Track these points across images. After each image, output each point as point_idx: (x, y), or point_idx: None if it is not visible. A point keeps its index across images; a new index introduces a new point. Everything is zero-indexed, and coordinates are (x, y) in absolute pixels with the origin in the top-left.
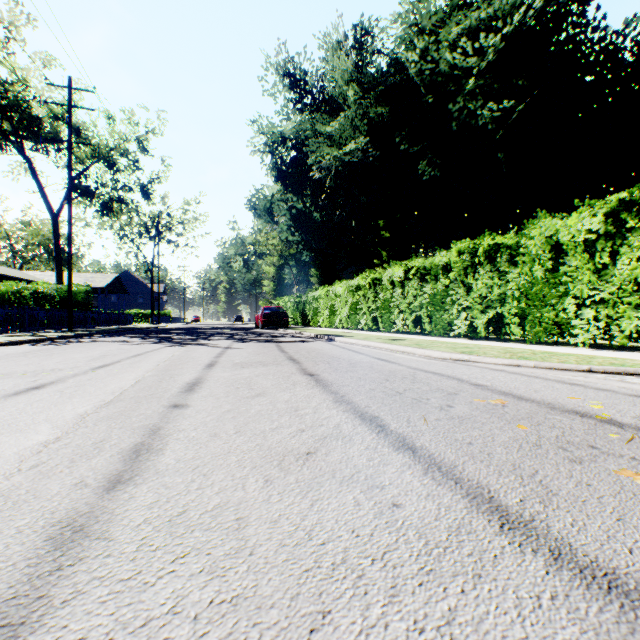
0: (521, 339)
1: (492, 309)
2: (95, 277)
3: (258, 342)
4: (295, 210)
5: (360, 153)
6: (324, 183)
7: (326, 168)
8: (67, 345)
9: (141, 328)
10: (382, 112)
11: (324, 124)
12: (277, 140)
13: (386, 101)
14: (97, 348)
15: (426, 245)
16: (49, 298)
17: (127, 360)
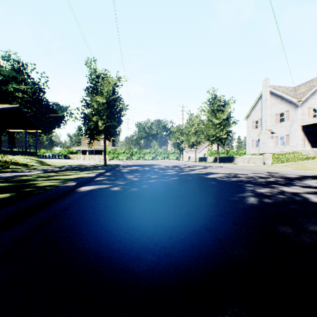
0: None
1: None
2: None
3: None
4: None
5: None
6: None
7: None
8: None
9: None
10: None
11: None
12: None
13: None
14: None
15: None
16: None
17: None
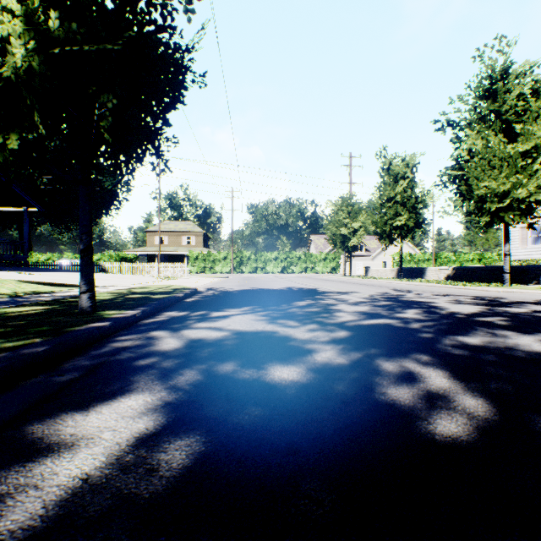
0: None
1: None
2: None
3: None
4: None
5: None
6: None
7: None
8: None
9: None
10: None
11: None
12: None
13: None
14: None
15: None
16: None
17: None
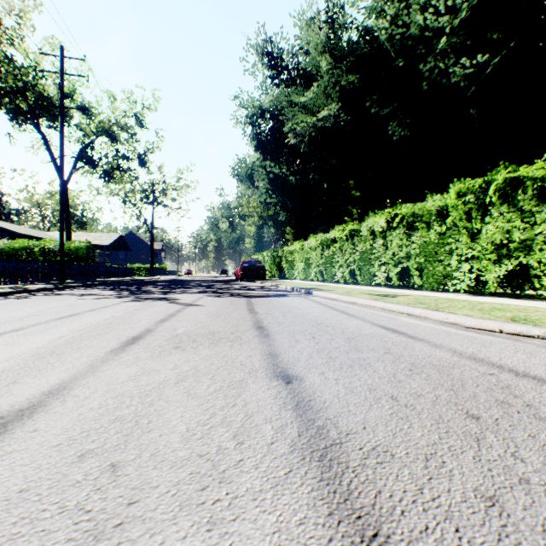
0: (526, 294)
1: (511, 259)
2: (102, 236)
3: (229, 296)
4: (272, 175)
5: (332, 119)
6: (298, 150)
7: (300, 134)
8: (27, 299)
9: (133, 280)
10: (353, 80)
11: (299, 95)
12: (256, 113)
13: (356, 70)
14: (46, 304)
15: (393, 204)
16: (55, 253)
17: (37, 326)
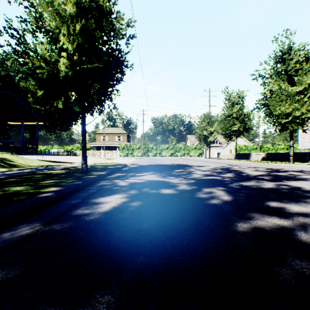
0: None
1: None
2: None
3: None
4: None
5: None
6: None
7: None
8: None
9: None
10: None
11: None
12: None
13: None
14: None
15: None
16: None
17: None
